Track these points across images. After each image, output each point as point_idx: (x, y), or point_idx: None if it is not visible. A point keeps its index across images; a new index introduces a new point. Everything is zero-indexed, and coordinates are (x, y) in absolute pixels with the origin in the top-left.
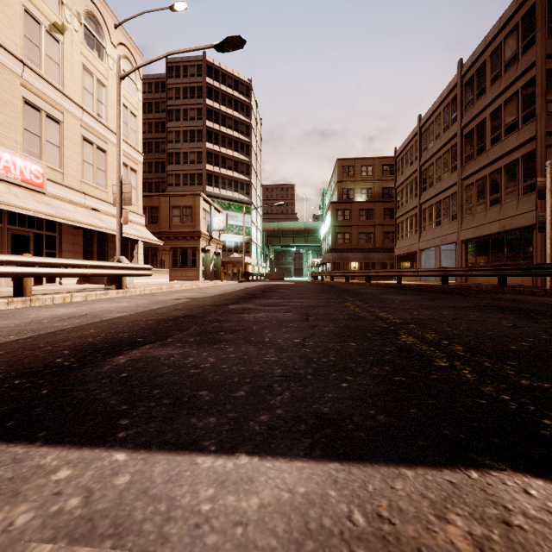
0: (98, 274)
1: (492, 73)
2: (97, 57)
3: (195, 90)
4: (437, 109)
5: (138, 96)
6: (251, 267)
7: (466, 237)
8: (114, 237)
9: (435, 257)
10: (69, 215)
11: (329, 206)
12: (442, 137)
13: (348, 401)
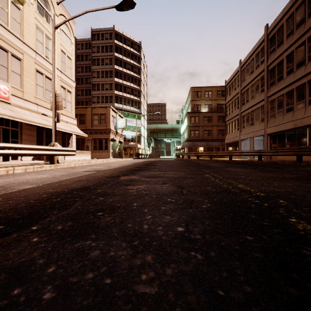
0: (35, 154)
1: (287, 31)
2: (46, 21)
3: (108, 48)
4: (251, 55)
5: (72, 47)
6: (141, 150)
7: (270, 132)
8: (56, 132)
9: (250, 144)
10: (25, 117)
11: (186, 115)
12: (254, 72)
13: None
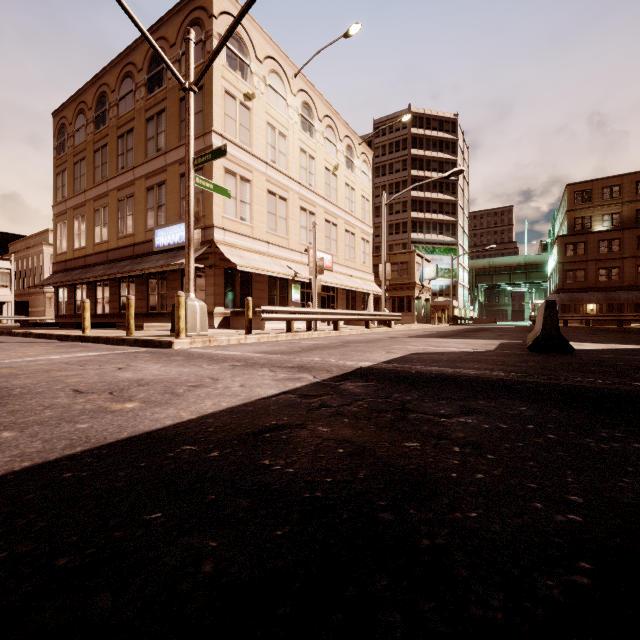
0: (385, 319)
1: None
2: (351, 172)
3: (400, 144)
4: None
5: (370, 185)
6: (457, 311)
7: None
8: (358, 293)
9: None
10: (345, 283)
11: (556, 240)
12: None
13: (499, 339)
